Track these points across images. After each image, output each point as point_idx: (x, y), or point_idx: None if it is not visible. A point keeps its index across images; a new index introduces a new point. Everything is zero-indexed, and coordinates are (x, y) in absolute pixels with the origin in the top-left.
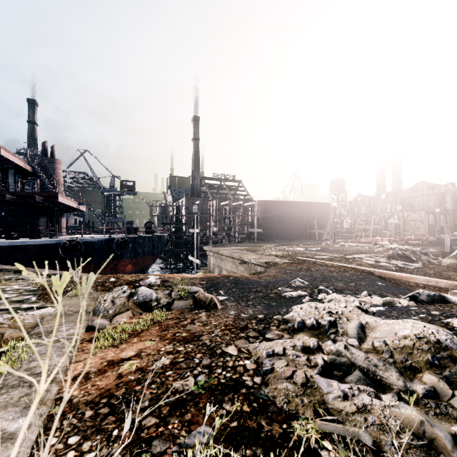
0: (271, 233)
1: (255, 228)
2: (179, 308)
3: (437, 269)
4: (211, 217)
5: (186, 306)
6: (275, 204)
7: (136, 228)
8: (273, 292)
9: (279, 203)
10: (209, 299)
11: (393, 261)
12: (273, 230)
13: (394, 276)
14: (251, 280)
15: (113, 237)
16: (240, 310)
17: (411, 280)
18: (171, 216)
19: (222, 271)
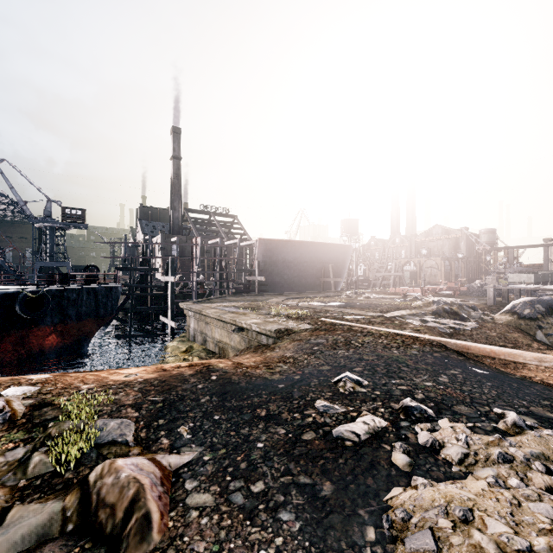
0: (276, 282)
1: (255, 276)
2: (10, 552)
3: (498, 330)
4: (193, 260)
5: (43, 533)
6: (282, 244)
7: (64, 276)
8: (309, 421)
9: (287, 243)
10: (129, 497)
11: (442, 320)
12: (279, 278)
13: (481, 351)
14: (255, 380)
15: (15, 290)
16: (226, 552)
17: (511, 359)
18: (132, 258)
19: (207, 341)
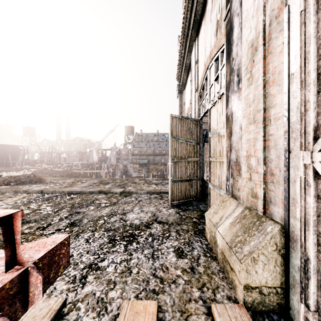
0: None
1: None
2: None
3: None
4: None
5: None
6: None
7: None
8: None
9: None
10: None
11: None
12: None
13: None
14: None
15: None
16: None
17: None
18: None
19: None
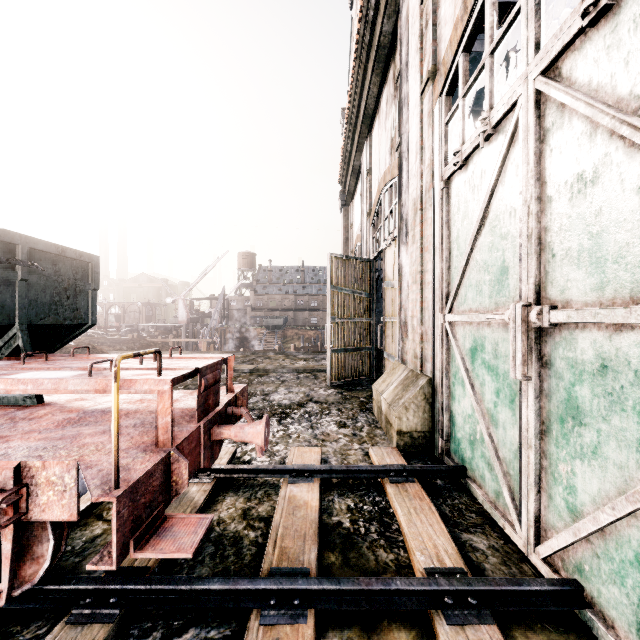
0: None
1: None
2: None
3: None
4: None
5: None
6: None
7: None
8: None
9: None
10: None
11: None
12: None
13: None
14: None
15: None
16: None
17: None
18: None
19: None
